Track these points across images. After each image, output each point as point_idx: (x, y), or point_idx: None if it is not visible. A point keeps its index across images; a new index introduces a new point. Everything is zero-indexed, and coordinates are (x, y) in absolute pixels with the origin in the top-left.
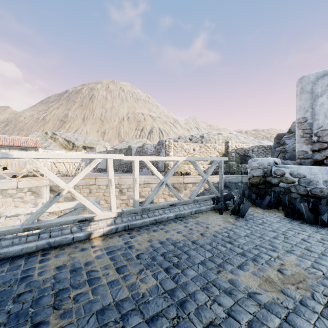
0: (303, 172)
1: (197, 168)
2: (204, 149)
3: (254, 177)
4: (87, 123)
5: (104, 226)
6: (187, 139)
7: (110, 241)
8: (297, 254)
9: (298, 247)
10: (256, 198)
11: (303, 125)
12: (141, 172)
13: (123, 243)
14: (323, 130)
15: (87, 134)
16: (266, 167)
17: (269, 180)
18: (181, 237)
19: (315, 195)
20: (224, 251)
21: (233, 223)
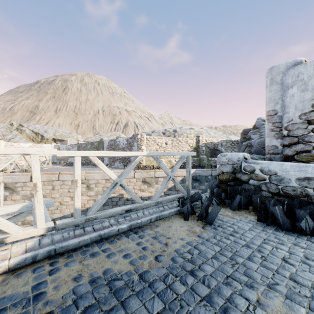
0: (274, 169)
1: (161, 164)
2: (176, 143)
3: (224, 173)
4: (60, 115)
5: (20, 251)
6: (161, 133)
7: (12, 283)
8: (283, 292)
9: (281, 277)
10: (225, 196)
11: (273, 118)
12: (113, 166)
13: (30, 288)
14: (293, 123)
15: (60, 126)
16: (236, 162)
17: (238, 177)
18: (127, 266)
19: (287, 194)
20: (183, 294)
21: (200, 235)
